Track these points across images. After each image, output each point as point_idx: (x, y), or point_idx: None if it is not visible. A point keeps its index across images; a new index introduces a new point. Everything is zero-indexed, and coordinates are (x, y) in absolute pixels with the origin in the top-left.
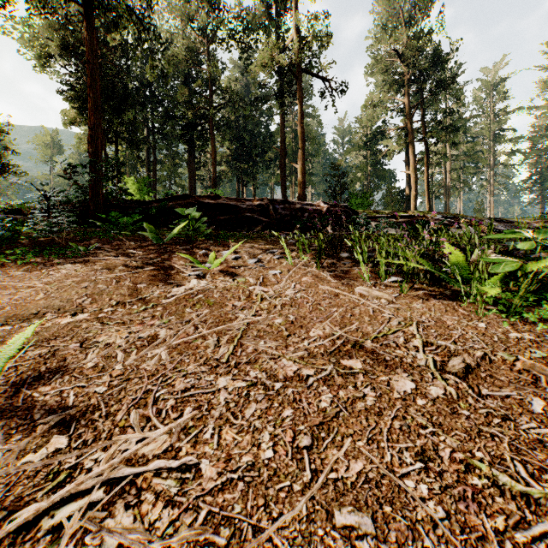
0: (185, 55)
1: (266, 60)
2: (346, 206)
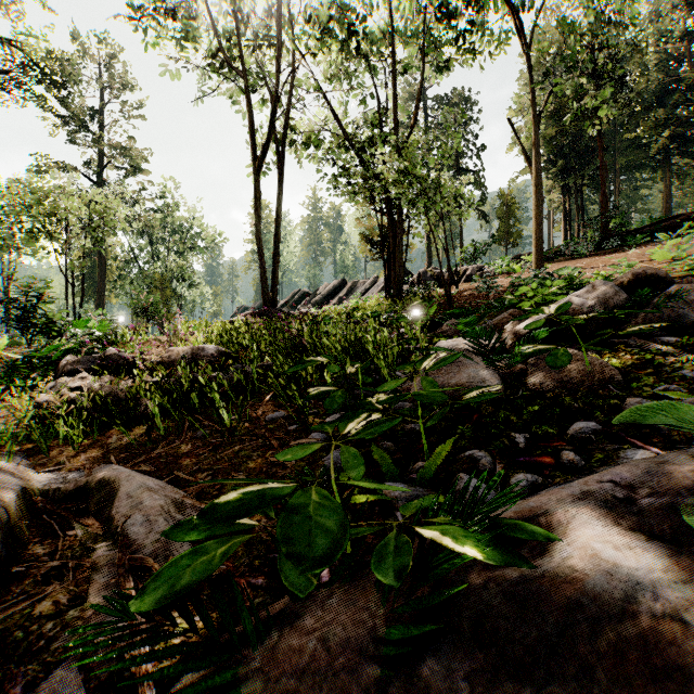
0: (655, 65)
1: None
2: None
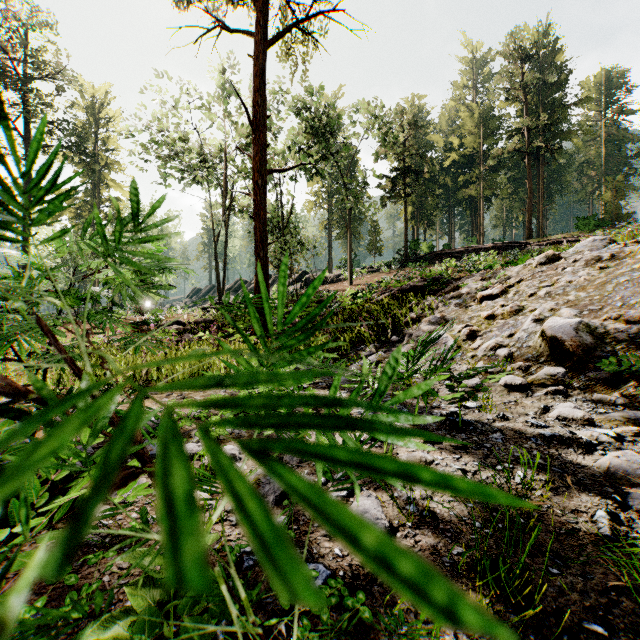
0: None
1: (490, 163)
2: (507, 242)
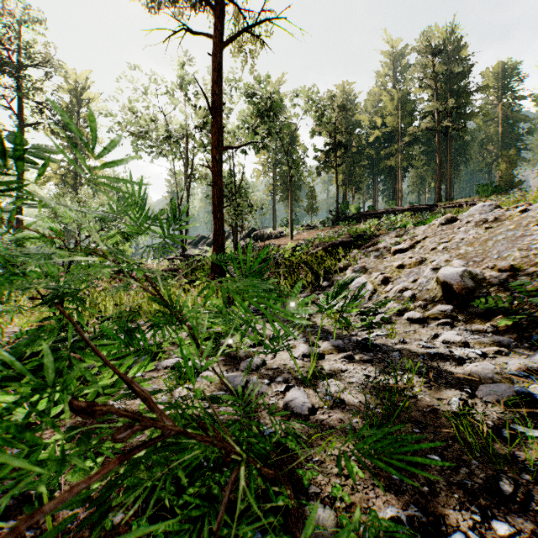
0: None
1: (406, 139)
2: (420, 205)
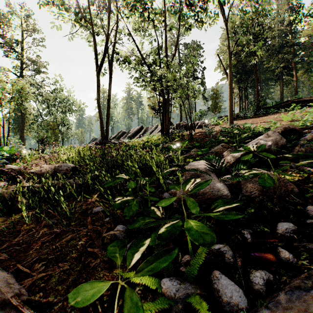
0: (277, 36)
1: None
2: None
